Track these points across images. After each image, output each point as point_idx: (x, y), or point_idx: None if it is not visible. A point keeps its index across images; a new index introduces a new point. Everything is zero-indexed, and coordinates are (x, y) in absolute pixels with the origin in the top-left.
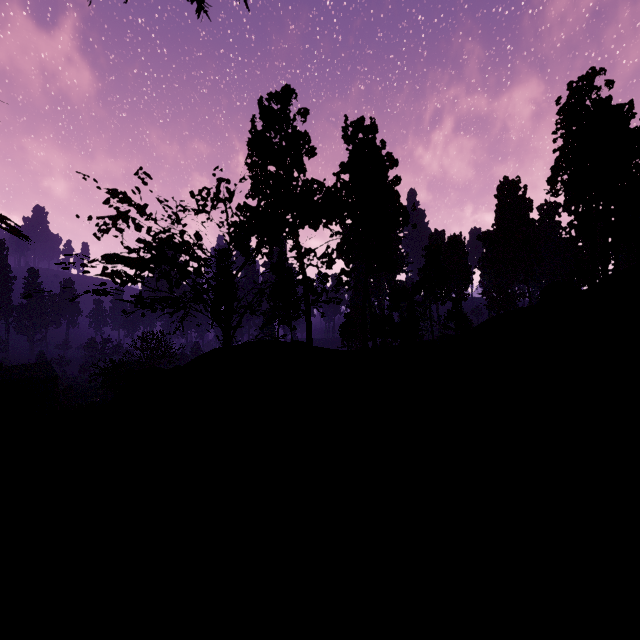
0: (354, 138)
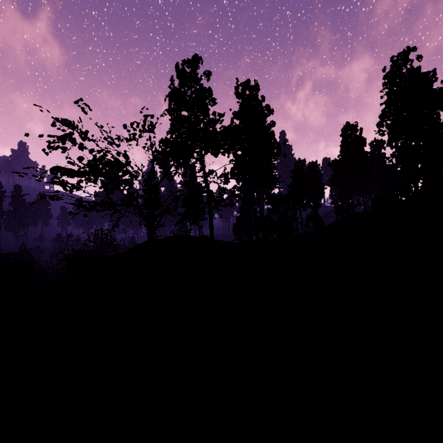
0: (243, 94)
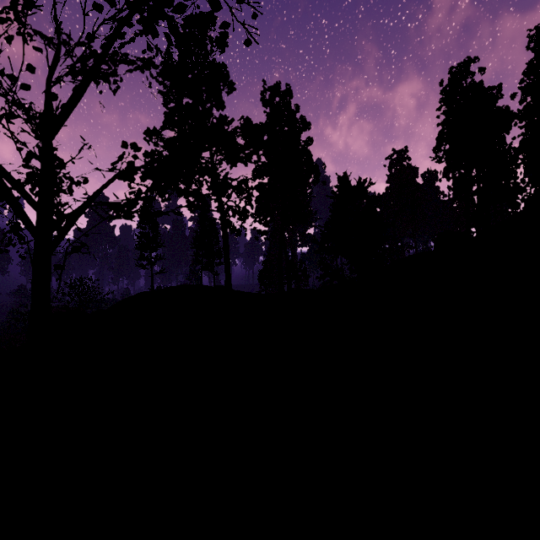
0: (271, 101)
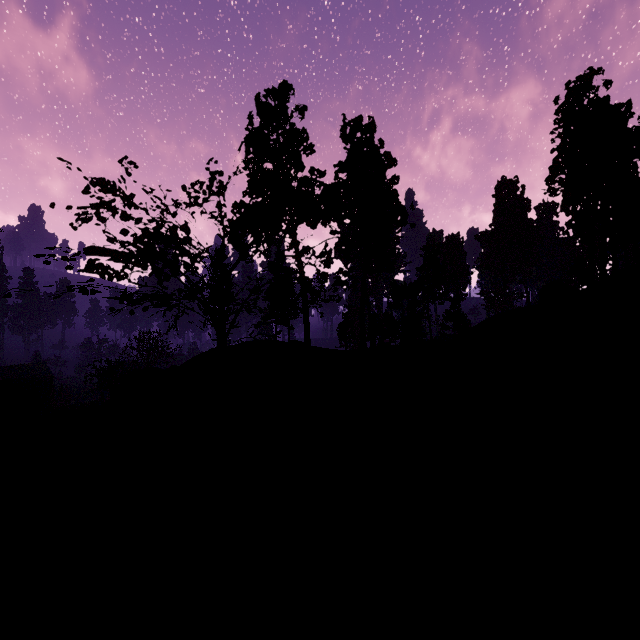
0: (352, 137)
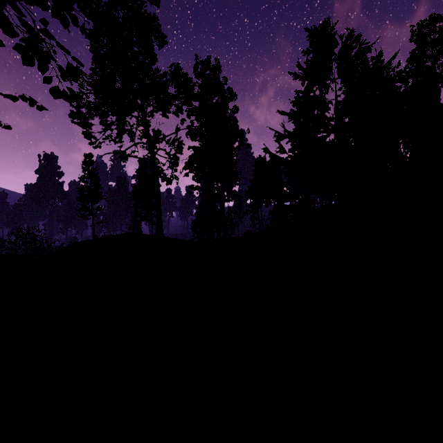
0: (203, 73)
